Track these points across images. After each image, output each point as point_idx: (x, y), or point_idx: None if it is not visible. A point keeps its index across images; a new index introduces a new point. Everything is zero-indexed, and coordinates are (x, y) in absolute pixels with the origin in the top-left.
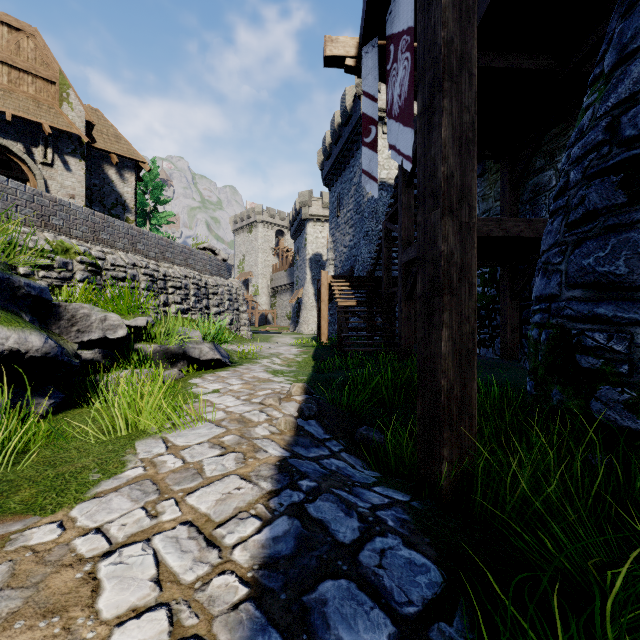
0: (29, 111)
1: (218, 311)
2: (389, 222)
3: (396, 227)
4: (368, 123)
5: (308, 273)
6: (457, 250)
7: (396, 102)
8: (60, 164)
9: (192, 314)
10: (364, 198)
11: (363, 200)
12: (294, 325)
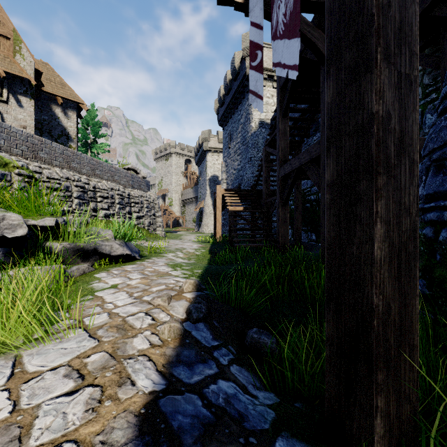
0: None
1: (138, 216)
2: (268, 147)
3: (274, 150)
4: (255, 49)
5: (208, 189)
6: (395, 112)
7: (281, 21)
8: (14, 101)
9: (117, 218)
10: (248, 133)
11: (248, 135)
12: (198, 227)
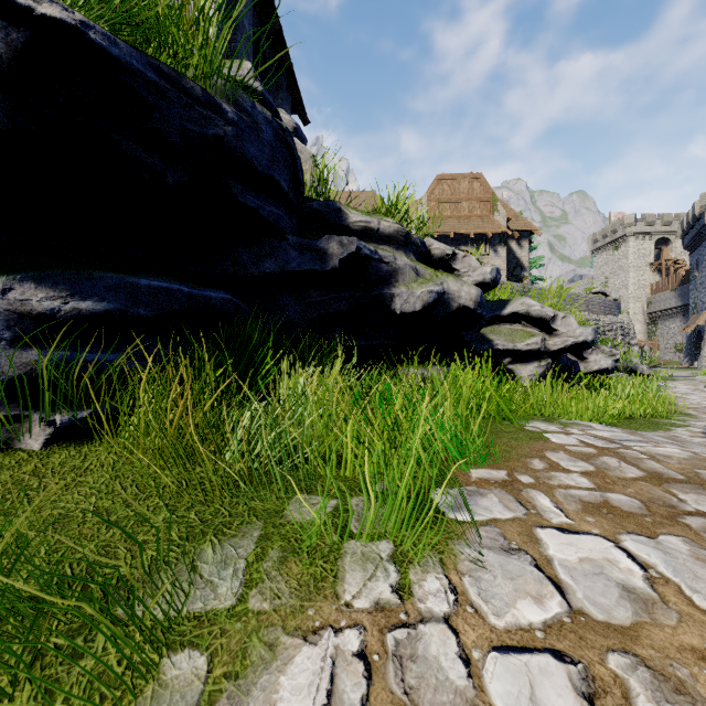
0: (479, 226)
1: (612, 345)
2: None
3: None
4: None
5: None
6: None
7: None
8: (492, 253)
9: None
10: None
11: None
12: (689, 359)
